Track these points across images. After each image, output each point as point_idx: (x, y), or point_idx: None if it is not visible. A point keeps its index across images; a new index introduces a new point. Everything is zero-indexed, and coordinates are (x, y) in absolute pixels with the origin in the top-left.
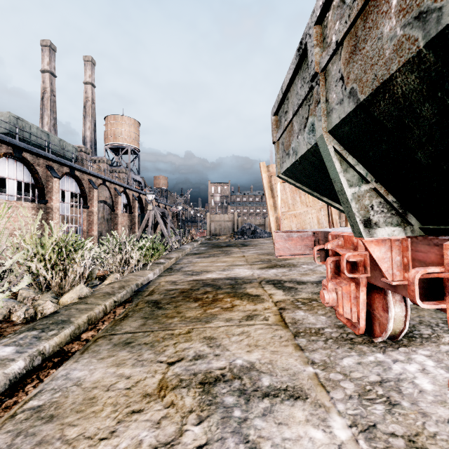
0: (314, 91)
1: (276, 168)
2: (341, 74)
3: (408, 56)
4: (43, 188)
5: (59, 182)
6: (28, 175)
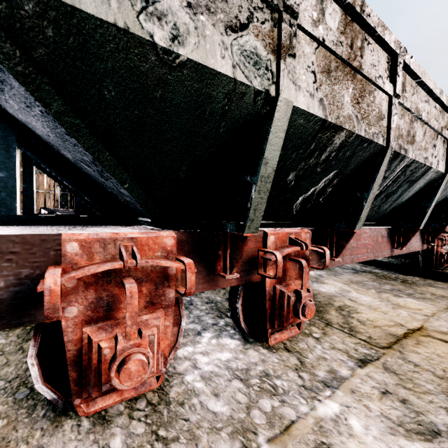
0: (285, 27)
1: None
2: (314, 69)
3: (352, 130)
4: None
5: None
6: None
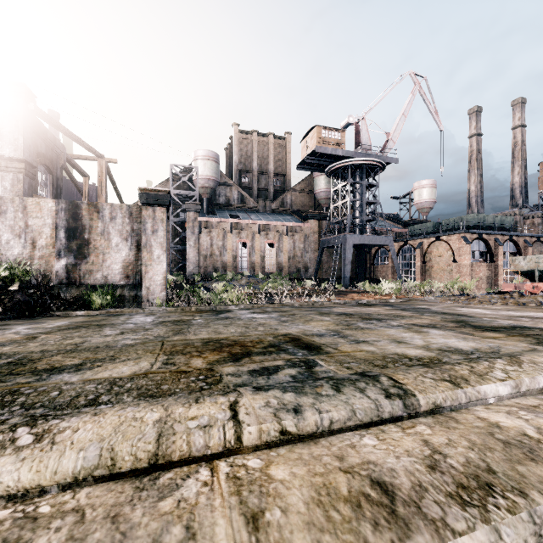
0: None
1: None
2: None
3: None
4: (492, 253)
5: (502, 248)
6: (484, 246)
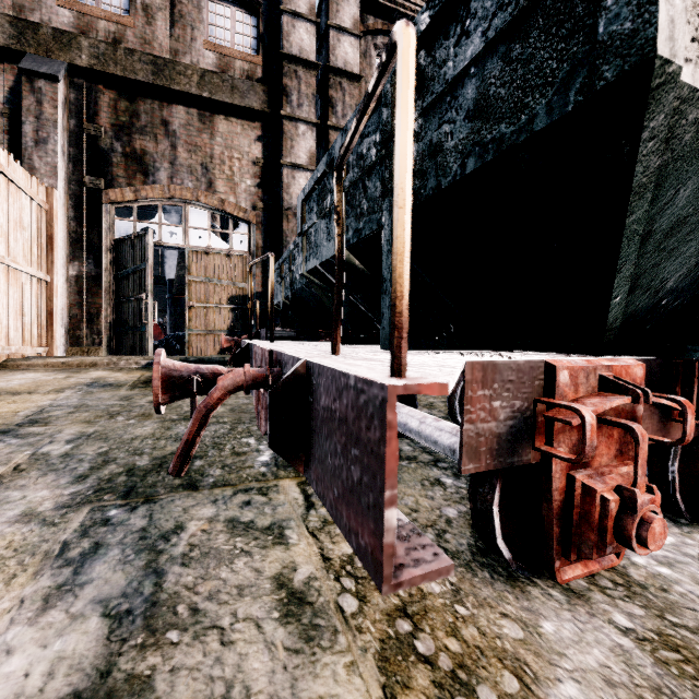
0: None
1: (668, 8)
2: None
3: None
4: None
5: None
6: None
